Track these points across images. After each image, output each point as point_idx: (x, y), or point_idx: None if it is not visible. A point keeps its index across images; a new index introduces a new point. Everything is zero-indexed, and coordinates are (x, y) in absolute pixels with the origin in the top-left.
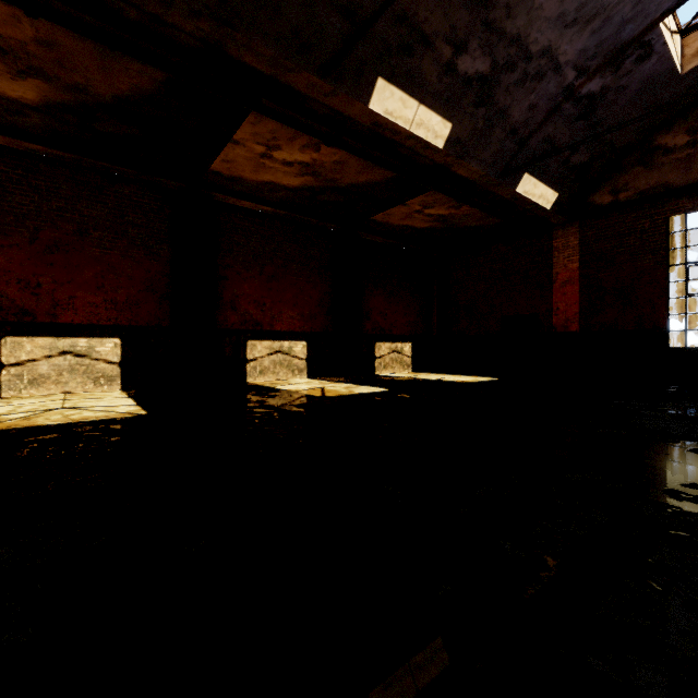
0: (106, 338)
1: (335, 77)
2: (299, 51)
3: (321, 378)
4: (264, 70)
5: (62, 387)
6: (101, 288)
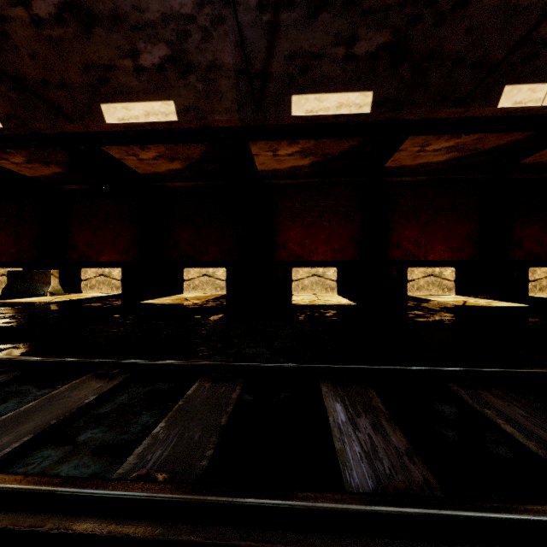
0: (330, 268)
1: (467, 103)
2: (440, 101)
3: (467, 296)
4: (418, 118)
5: (313, 292)
6: (328, 242)
